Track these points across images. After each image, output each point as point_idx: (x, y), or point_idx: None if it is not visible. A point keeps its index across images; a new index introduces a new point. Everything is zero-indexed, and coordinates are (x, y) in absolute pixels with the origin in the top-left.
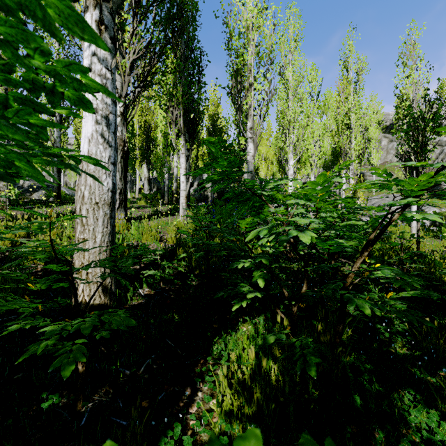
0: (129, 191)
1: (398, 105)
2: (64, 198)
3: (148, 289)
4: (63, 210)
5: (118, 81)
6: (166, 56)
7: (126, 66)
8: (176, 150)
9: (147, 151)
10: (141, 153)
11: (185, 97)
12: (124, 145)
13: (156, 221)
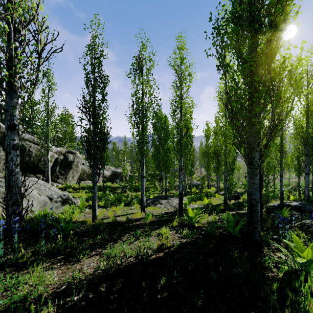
0: None
1: None
2: None
3: None
4: None
5: None
6: None
7: None
8: None
9: None
10: None
11: None
12: None
13: None
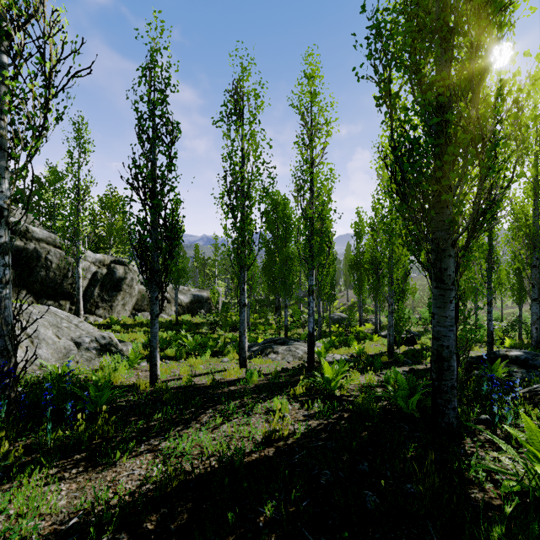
0: None
1: None
2: None
3: None
4: None
5: None
6: None
7: None
8: None
9: None
10: None
11: None
12: None
13: None
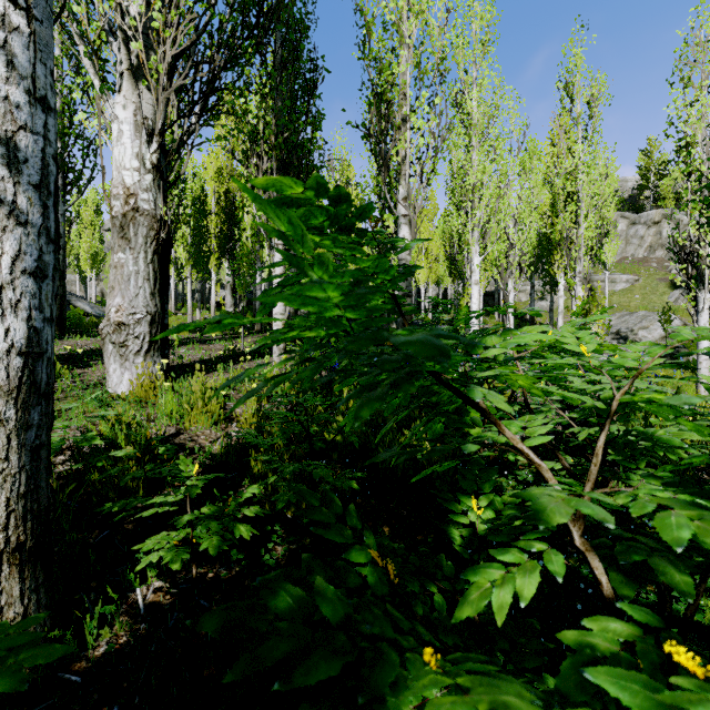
0: (199, 307)
1: (644, 165)
2: (75, 323)
3: (160, 583)
4: (57, 349)
5: (147, 102)
6: (245, 61)
7: (159, 70)
8: (265, 239)
9: (230, 241)
10: (219, 244)
11: (280, 136)
12: (160, 228)
13: (222, 377)
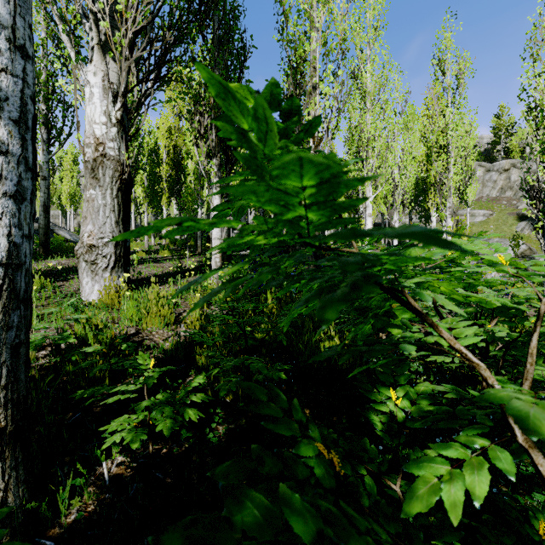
0: (153, 235)
1: (497, 125)
2: (57, 247)
3: (122, 458)
4: (42, 266)
5: (113, 70)
6: (190, 39)
7: (122, 44)
8: (206, 179)
9: (177, 184)
10: (169, 186)
11: None
12: (123, 170)
13: (172, 288)
